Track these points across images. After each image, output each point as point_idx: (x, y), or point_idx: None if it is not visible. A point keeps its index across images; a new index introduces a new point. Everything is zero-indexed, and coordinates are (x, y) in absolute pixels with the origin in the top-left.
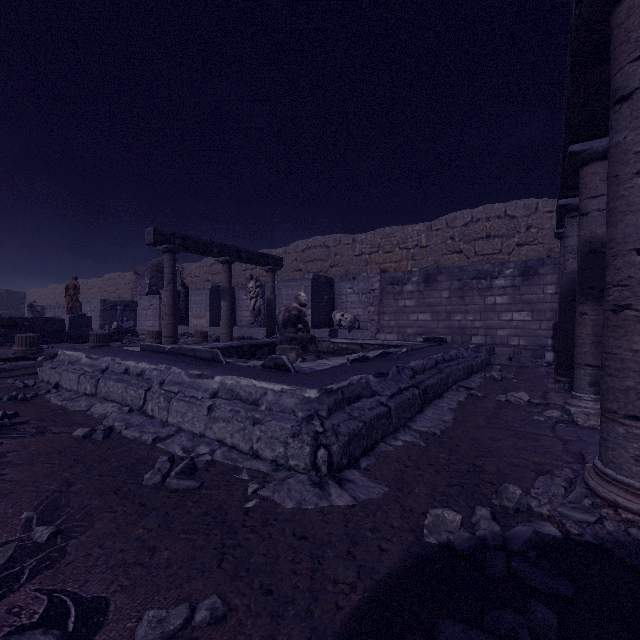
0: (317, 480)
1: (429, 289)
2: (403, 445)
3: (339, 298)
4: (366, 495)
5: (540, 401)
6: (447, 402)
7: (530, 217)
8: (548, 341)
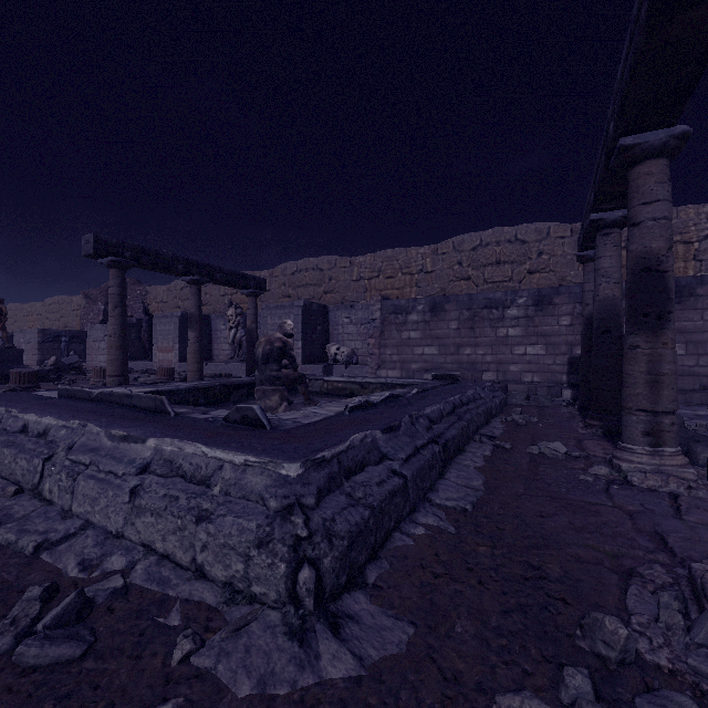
0: (297, 624)
1: (436, 319)
2: (426, 533)
3: (334, 329)
4: (379, 649)
5: (580, 453)
6: (471, 458)
7: (542, 242)
8: (563, 377)
